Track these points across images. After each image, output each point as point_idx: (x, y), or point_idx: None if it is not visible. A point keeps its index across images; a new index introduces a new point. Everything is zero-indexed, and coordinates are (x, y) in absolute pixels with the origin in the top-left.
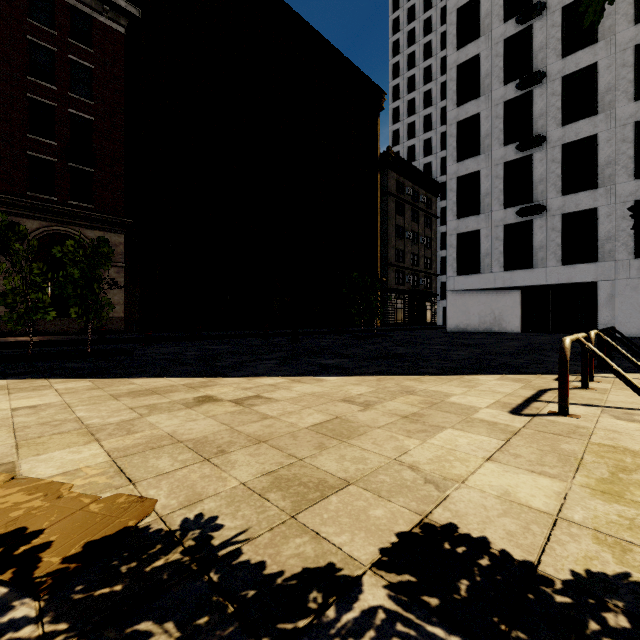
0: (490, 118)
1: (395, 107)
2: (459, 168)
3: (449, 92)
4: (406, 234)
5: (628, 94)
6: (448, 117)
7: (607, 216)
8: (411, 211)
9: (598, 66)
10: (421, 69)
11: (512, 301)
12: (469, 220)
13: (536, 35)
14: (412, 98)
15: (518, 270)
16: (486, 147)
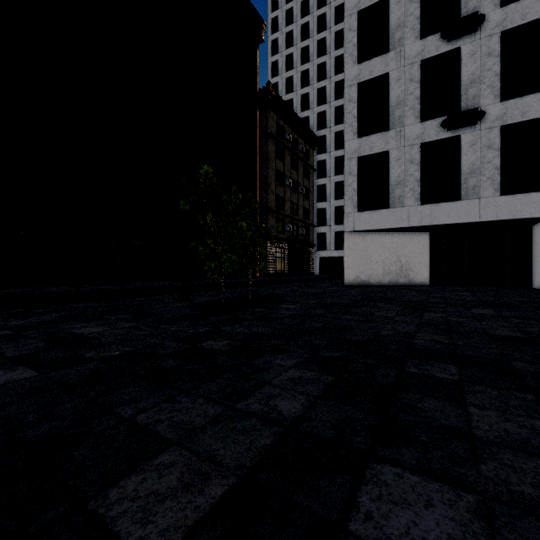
0: (402, 3)
1: (274, 61)
2: (361, 71)
3: None
4: (286, 181)
5: None
6: (347, 5)
7: None
8: (291, 158)
9: None
10: (299, 25)
11: (421, 246)
12: (374, 138)
13: None
14: (290, 53)
15: (441, 203)
16: (397, 41)
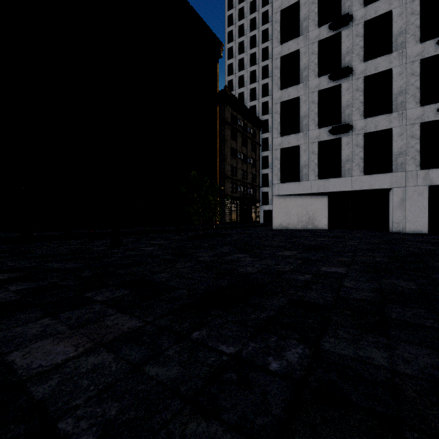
0: (307, 54)
1: (230, 63)
2: (283, 94)
3: (275, 32)
4: (238, 155)
5: (416, 37)
6: (274, 52)
7: (399, 135)
8: (242, 138)
9: (392, 13)
10: (248, 37)
11: (322, 204)
12: (291, 137)
13: None
14: (242, 58)
15: (330, 178)
16: (304, 77)
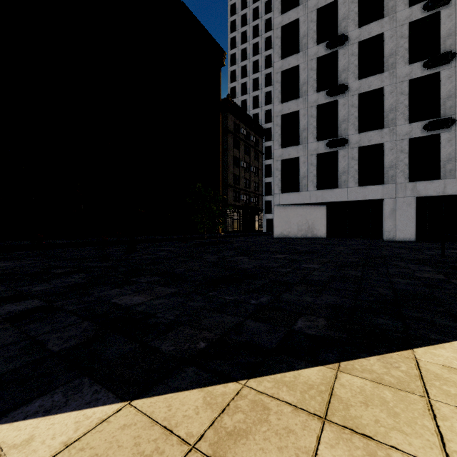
0: (306, 70)
1: (232, 70)
2: (283, 108)
3: (276, 47)
4: (241, 163)
5: (405, 58)
6: (275, 67)
7: (390, 150)
8: (244, 147)
9: (384, 36)
10: (251, 44)
11: (321, 214)
12: (291, 149)
13: (340, 8)
14: (245, 65)
15: (327, 189)
16: (304, 92)
